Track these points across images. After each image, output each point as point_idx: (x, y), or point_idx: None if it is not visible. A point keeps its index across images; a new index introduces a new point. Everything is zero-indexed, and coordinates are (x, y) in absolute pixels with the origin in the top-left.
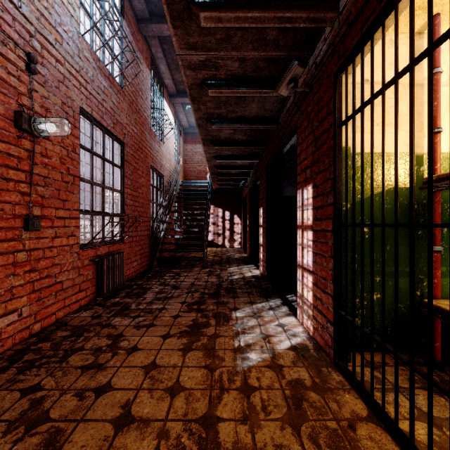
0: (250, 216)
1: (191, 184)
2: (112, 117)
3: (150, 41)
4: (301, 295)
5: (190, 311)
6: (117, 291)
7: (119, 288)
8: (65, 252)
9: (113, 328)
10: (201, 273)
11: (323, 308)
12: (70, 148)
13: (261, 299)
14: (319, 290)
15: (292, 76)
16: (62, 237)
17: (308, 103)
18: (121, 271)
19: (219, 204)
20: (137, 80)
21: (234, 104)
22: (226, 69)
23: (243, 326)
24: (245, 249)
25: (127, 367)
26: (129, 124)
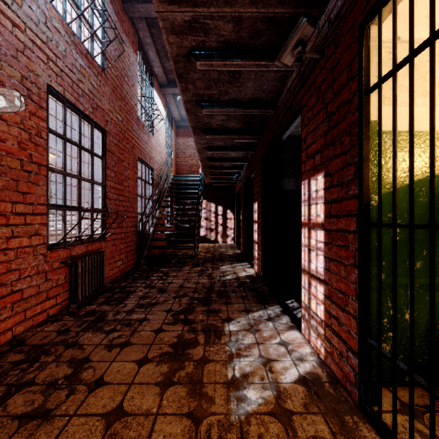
0: (244, 211)
1: (183, 178)
2: (91, 100)
3: (137, 23)
4: (308, 307)
5: (175, 323)
6: (96, 295)
7: (98, 292)
8: (25, 255)
9: (79, 348)
10: (191, 272)
11: (341, 330)
12: (34, 132)
13: (258, 306)
14: (335, 306)
15: (299, 37)
16: (22, 236)
17: (317, 73)
18: (101, 273)
19: (212, 198)
20: (122, 64)
21: (227, 83)
22: (218, 33)
23: (238, 345)
24: (238, 245)
25: (83, 416)
26: (112, 110)
